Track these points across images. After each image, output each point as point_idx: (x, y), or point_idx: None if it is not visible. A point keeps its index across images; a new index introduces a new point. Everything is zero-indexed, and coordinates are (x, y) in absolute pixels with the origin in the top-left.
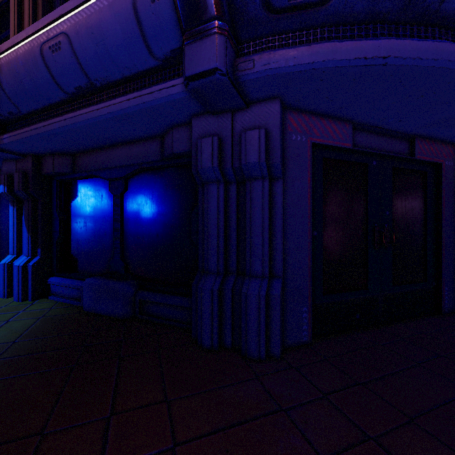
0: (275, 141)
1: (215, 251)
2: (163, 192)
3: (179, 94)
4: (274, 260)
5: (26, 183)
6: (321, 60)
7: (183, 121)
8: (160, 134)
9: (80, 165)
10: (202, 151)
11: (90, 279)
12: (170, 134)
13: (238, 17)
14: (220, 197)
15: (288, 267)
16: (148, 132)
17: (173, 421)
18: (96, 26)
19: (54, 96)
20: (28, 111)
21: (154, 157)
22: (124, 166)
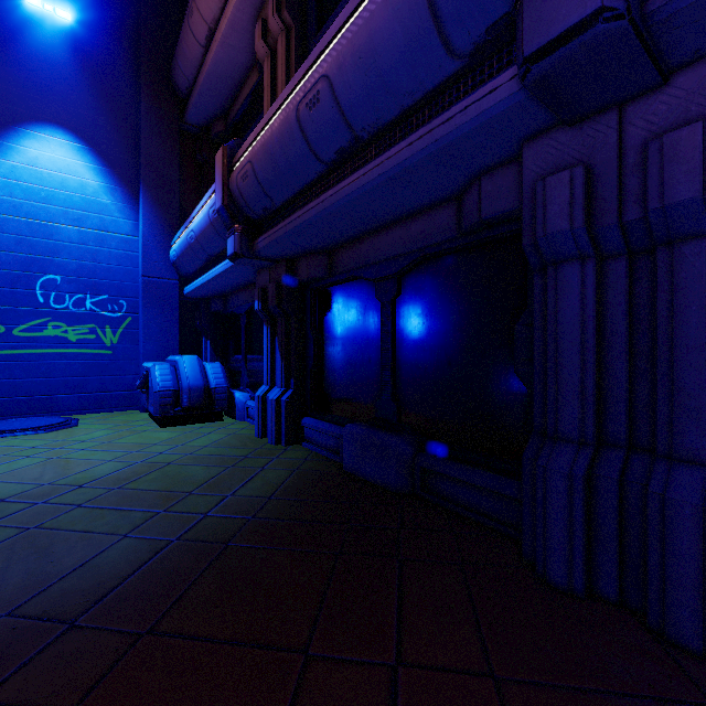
0: None
1: (575, 397)
2: (460, 291)
3: (503, 102)
4: None
5: (279, 295)
6: None
7: (501, 157)
8: (455, 192)
9: (338, 264)
10: (546, 203)
11: (351, 426)
12: (476, 187)
13: None
14: (587, 288)
15: None
16: (437, 194)
17: None
18: (365, 44)
19: (310, 172)
20: (282, 202)
21: (445, 234)
22: (397, 256)
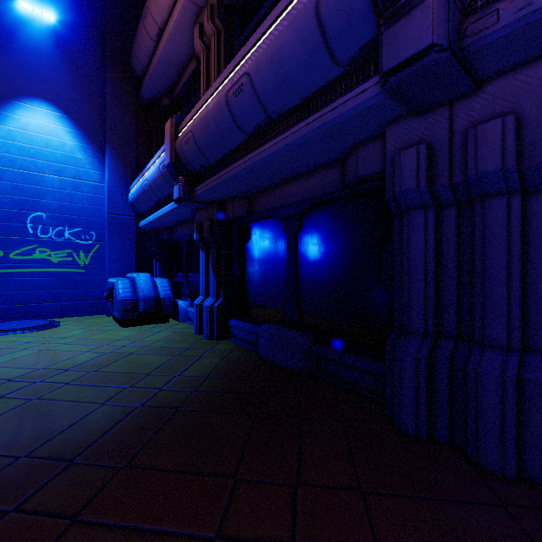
0: (536, 129)
1: (421, 303)
2: (344, 227)
3: (371, 99)
4: (530, 324)
5: (212, 229)
6: None
7: (371, 134)
8: (340, 157)
9: (256, 206)
10: (401, 168)
11: (265, 325)
12: (354, 154)
13: None
14: (429, 228)
15: None
16: (327, 158)
17: (373, 522)
18: (275, 54)
19: (236, 140)
20: (215, 161)
21: (333, 187)
22: (299, 201)
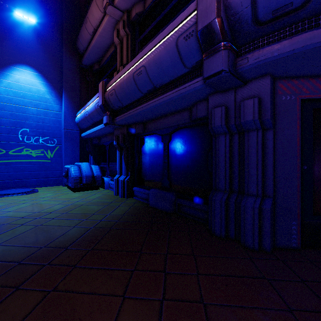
0: (266, 104)
1: (223, 177)
2: (191, 140)
3: (200, 86)
4: (266, 185)
5: (124, 139)
6: (300, 46)
7: (203, 98)
8: (189, 107)
9: (147, 128)
10: (214, 116)
11: (152, 189)
12: (195, 106)
13: (237, 34)
14: (227, 143)
15: (279, 191)
16: (183, 107)
17: (197, 264)
18: (158, 59)
19: (137, 96)
20: (126, 104)
21: (186, 120)
22: (169, 127)
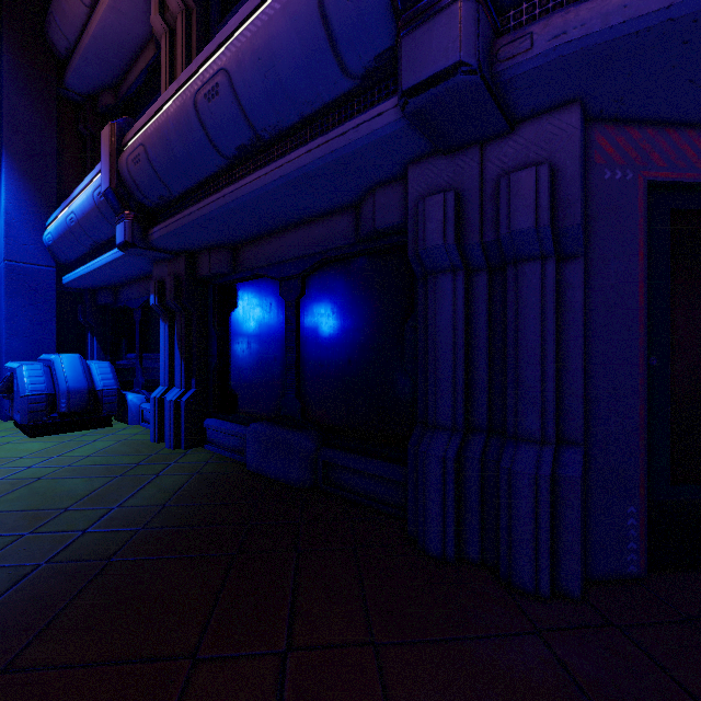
0: (570, 184)
1: (449, 390)
2: (359, 294)
3: (389, 126)
4: (564, 411)
5: (179, 290)
6: None
7: (391, 174)
8: (354, 201)
9: (243, 261)
10: (426, 220)
11: (255, 425)
12: (371, 198)
13: None
14: (458, 296)
15: (596, 426)
16: (337, 201)
17: (387, 686)
18: (264, 47)
19: (210, 165)
20: (181, 191)
21: (345, 239)
22: (301, 257)
